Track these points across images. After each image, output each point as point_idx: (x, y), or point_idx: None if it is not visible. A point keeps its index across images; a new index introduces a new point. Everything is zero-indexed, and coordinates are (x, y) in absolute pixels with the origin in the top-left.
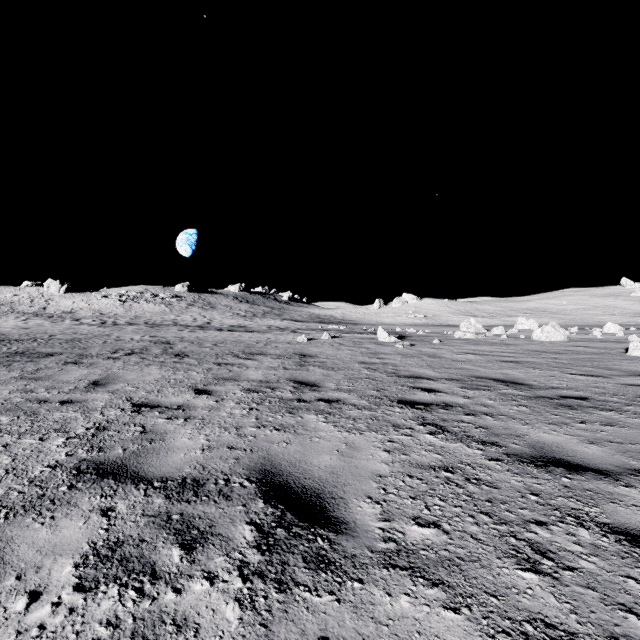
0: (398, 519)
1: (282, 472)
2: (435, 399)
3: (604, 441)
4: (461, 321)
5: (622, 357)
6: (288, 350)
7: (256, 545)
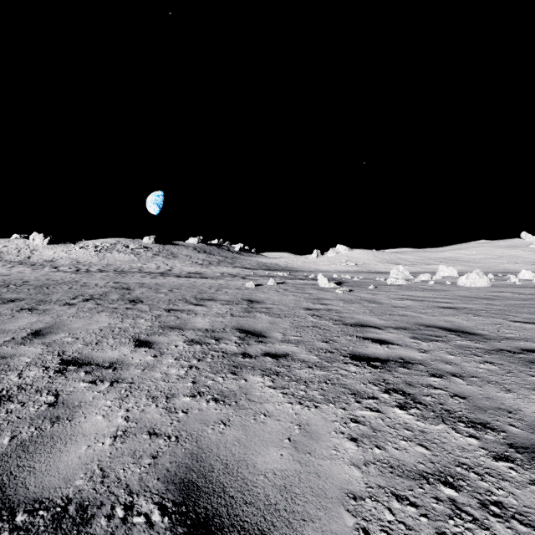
0: None
1: (212, 487)
2: (390, 353)
3: None
4: (387, 268)
5: None
6: (237, 296)
7: None
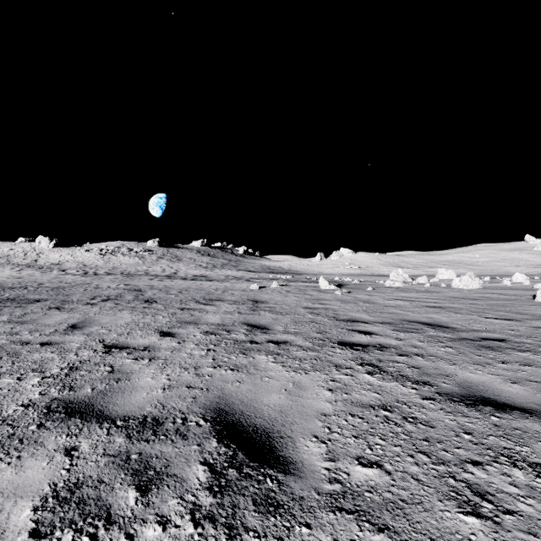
0: (342, 459)
1: (235, 411)
2: (371, 341)
3: (525, 380)
4: (390, 271)
5: (531, 303)
6: (242, 297)
7: (208, 486)
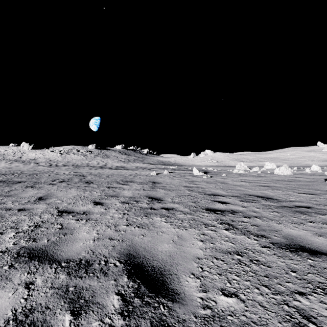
0: (211, 290)
1: (140, 255)
2: (226, 208)
3: (326, 234)
4: (235, 164)
5: (324, 183)
6: (146, 179)
7: (120, 311)
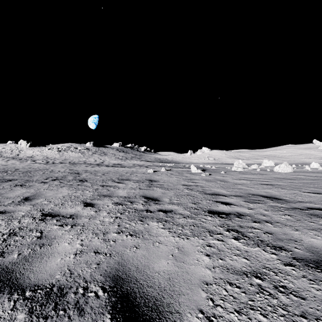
0: None
1: (130, 279)
2: (231, 210)
3: None
4: (232, 161)
5: None
6: (142, 177)
7: None
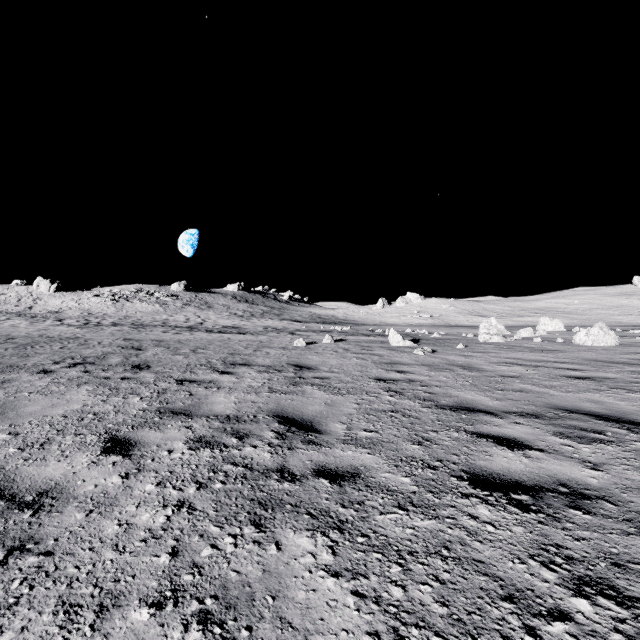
0: None
1: None
2: (536, 471)
3: None
4: (469, 321)
5: None
6: (281, 359)
7: None
